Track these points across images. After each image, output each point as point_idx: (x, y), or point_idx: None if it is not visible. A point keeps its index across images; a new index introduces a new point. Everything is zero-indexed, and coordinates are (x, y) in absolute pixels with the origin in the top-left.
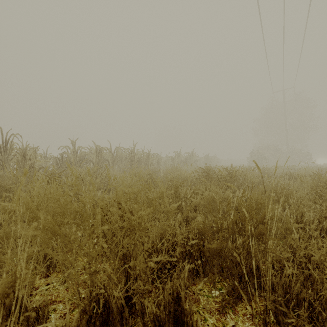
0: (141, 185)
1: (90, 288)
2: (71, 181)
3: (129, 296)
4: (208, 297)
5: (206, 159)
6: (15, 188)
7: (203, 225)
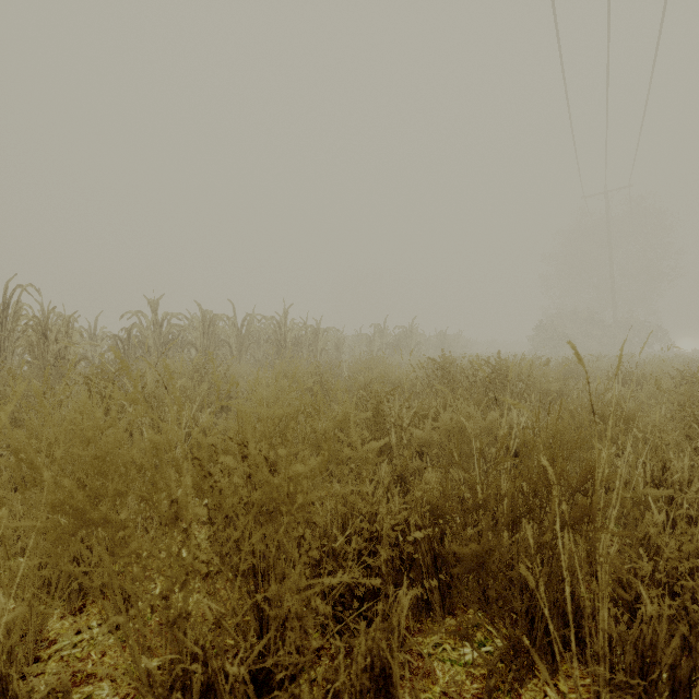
0: (298, 399)
1: (169, 656)
2: (143, 389)
3: (267, 667)
4: (453, 663)
5: (441, 341)
6: (1, 407)
7: (440, 492)
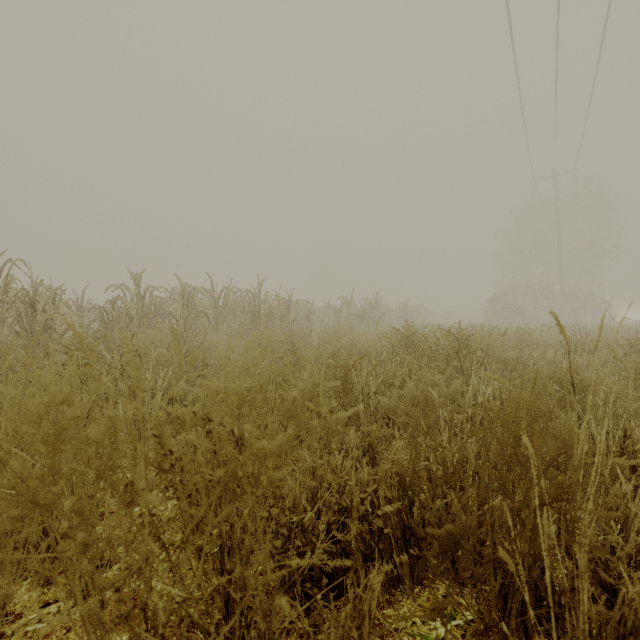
0: (268, 369)
1: None
2: (121, 358)
3: None
4: (424, 639)
5: (403, 312)
6: None
7: (408, 462)
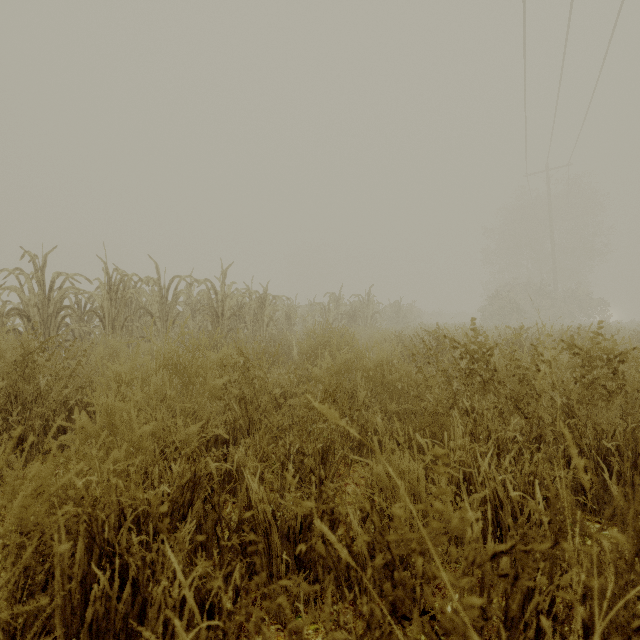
0: None
1: None
2: None
3: None
4: None
5: (396, 311)
6: None
7: None
